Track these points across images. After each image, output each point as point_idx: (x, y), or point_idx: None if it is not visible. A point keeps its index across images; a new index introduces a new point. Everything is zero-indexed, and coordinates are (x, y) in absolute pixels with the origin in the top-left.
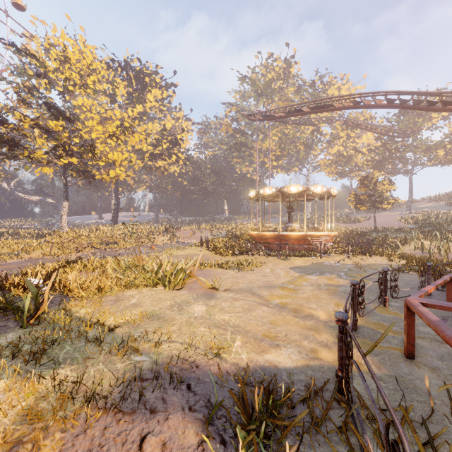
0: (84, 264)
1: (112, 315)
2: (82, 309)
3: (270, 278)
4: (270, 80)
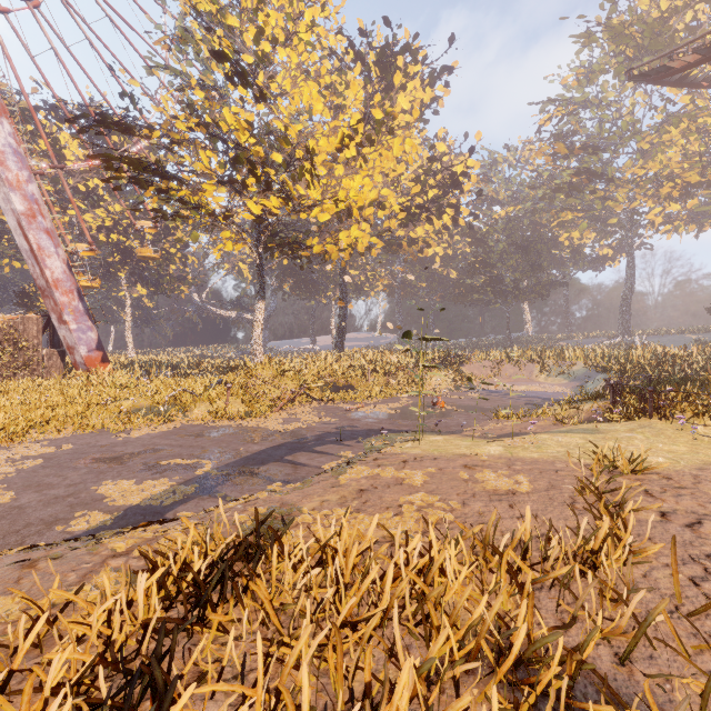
0: None
1: None
2: None
3: None
4: (662, 16)
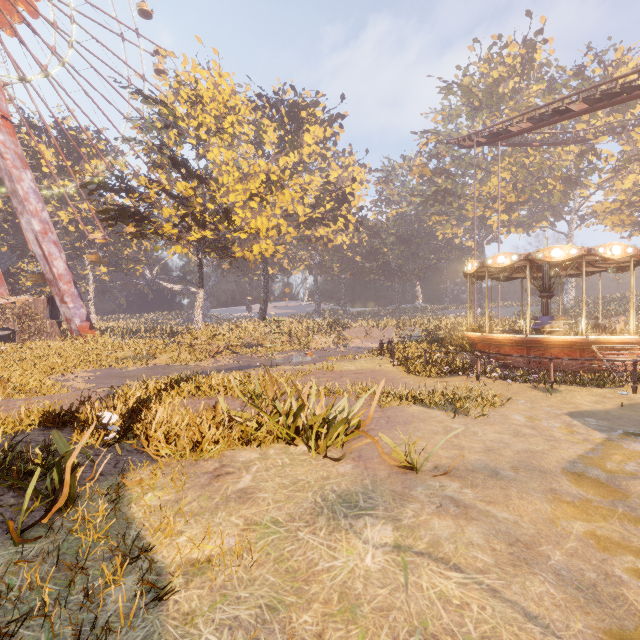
0: (198, 384)
1: (190, 524)
2: (149, 493)
3: (533, 443)
4: (496, 80)
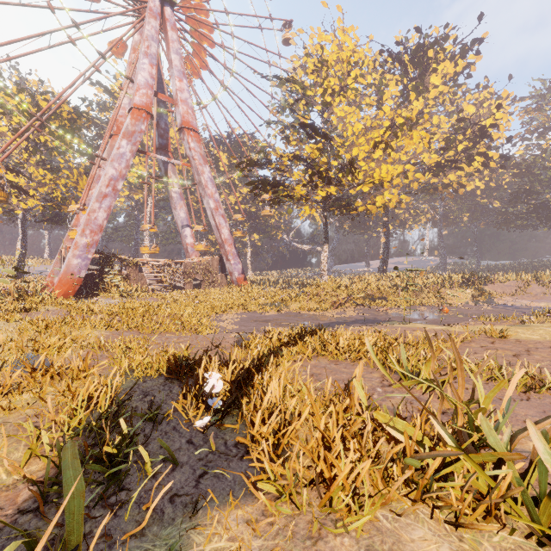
0: (323, 341)
1: None
2: None
3: None
4: None
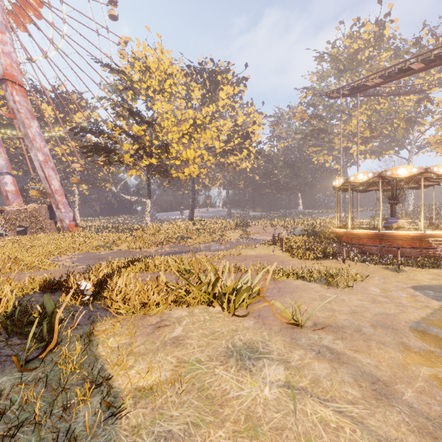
0: (146, 263)
1: (138, 361)
2: (111, 338)
3: (387, 308)
4: (356, 50)
